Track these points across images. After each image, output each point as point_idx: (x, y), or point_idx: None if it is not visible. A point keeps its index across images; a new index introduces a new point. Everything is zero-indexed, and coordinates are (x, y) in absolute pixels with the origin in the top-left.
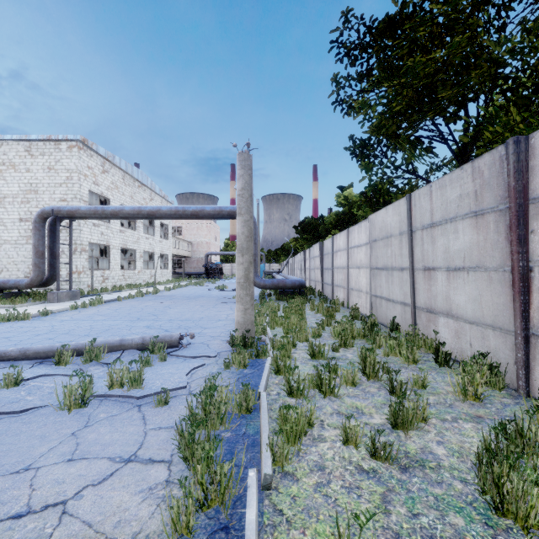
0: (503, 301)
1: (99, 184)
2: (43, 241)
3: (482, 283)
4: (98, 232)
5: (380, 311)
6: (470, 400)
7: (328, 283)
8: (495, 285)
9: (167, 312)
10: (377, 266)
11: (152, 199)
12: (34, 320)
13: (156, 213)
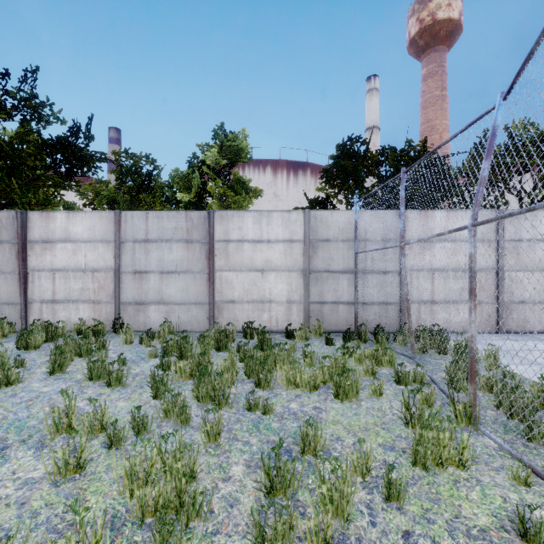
0: (14, 289)
1: None
2: None
3: (1, 280)
4: None
5: None
6: (1, 339)
7: None
8: (10, 281)
9: None
10: None
11: None
12: None
13: None
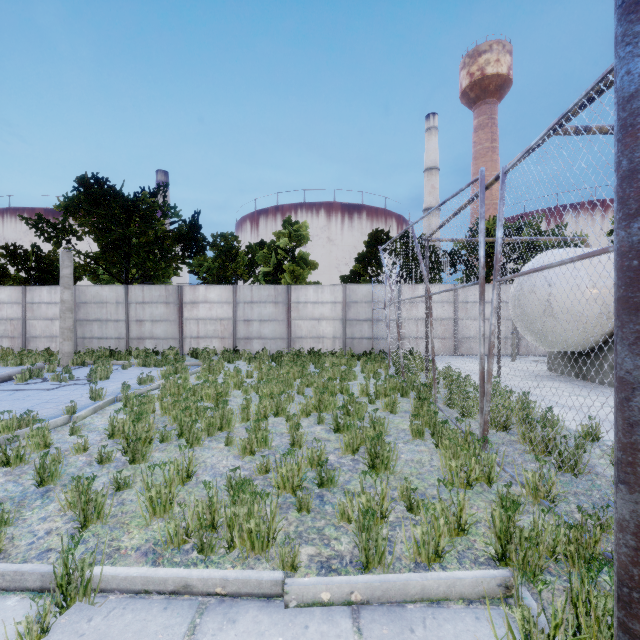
0: (176, 330)
1: None
2: None
3: (168, 325)
4: None
5: (90, 346)
6: None
7: None
8: (173, 326)
9: None
10: (88, 319)
11: None
12: None
13: None
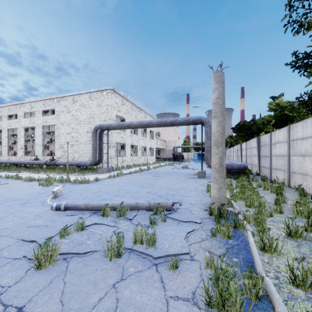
0: None
1: (120, 111)
2: (96, 142)
3: None
4: (120, 136)
5: None
6: None
7: (265, 166)
8: None
9: (157, 182)
10: None
11: (145, 117)
12: (92, 183)
13: (149, 124)
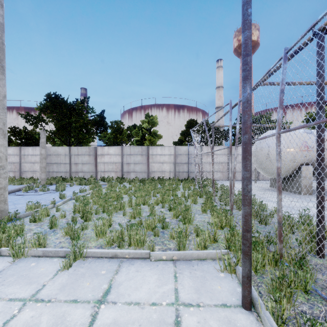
0: (93, 168)
1: None
2: None
3: (90, 166)
4: None
5: (52, 176)
6: None
7: None
8: (92, 166)
9: None
10: (51, 162)
11: None
12: None
13: None
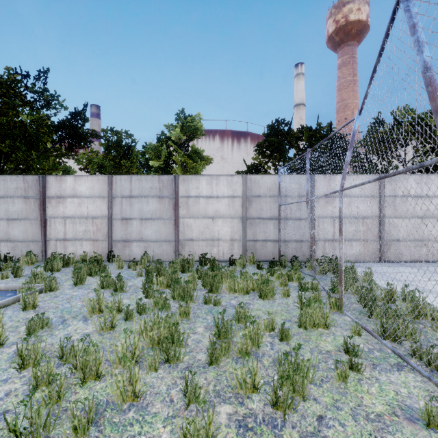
0: (37, 231)
1: None
2: None
3: (28, 225)
4: None
5: None
6: (30, 265)
7: None
8: (34, 225)
9: None
10: None
11: None
12: None
13: None
